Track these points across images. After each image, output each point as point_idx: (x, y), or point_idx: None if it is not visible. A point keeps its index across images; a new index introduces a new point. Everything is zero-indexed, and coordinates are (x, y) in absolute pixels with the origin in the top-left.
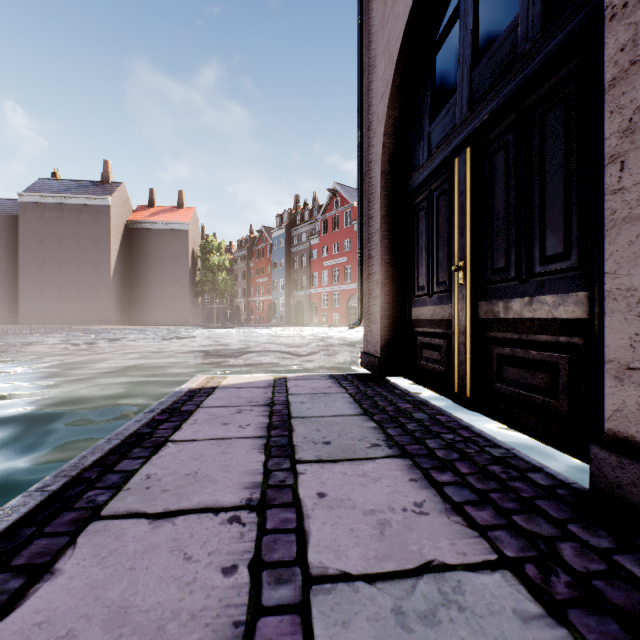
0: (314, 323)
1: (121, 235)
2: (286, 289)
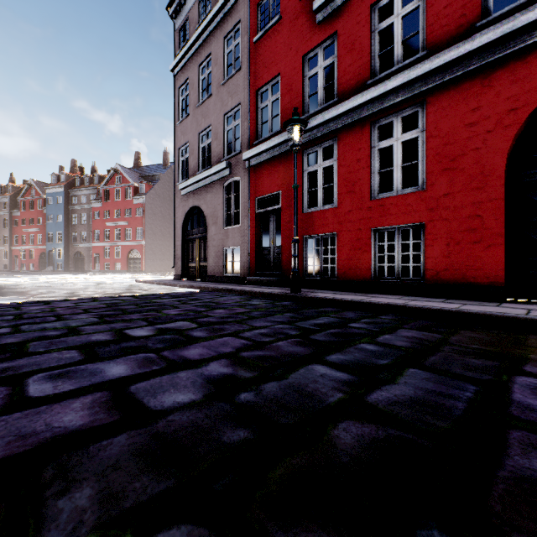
0: (97, 270)
1: None
2: (64, 241)
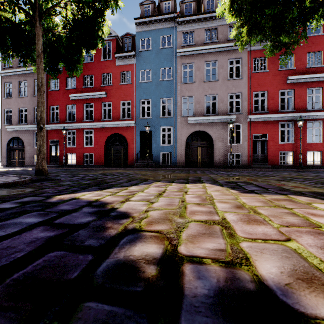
0: None
1: None
2: None
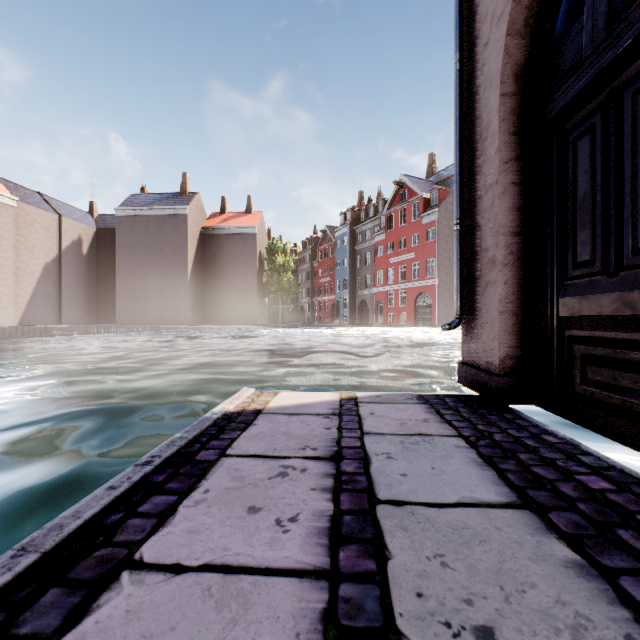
0: (379, 323)
1: (197, 241)
2: (350, 288)
